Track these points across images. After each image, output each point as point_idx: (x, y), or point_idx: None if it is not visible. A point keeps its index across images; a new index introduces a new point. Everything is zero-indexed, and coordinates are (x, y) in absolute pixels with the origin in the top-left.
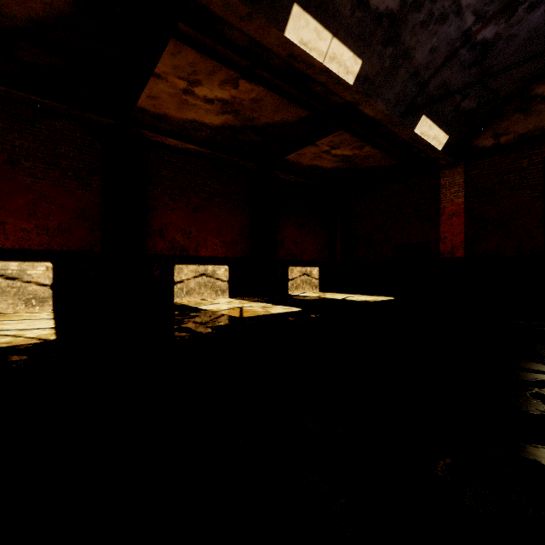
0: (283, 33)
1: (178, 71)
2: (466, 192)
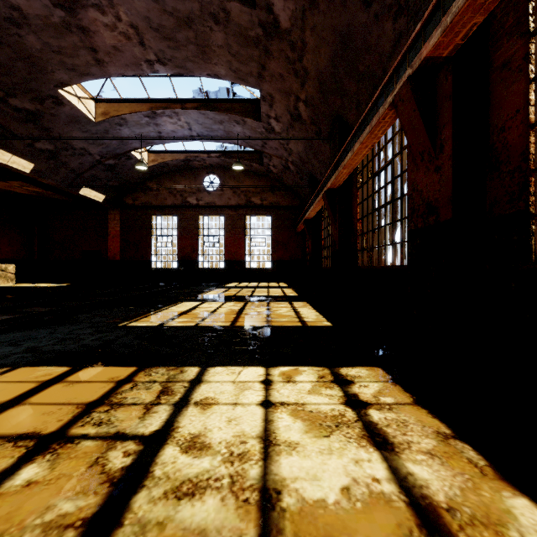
0: None
1: None
2: (121, 225)
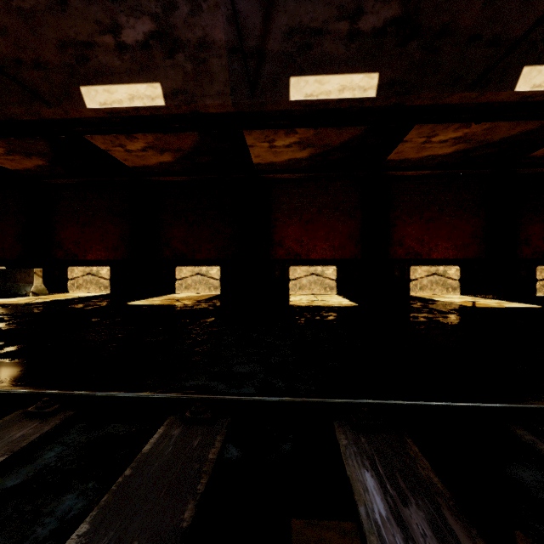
0: (513, 90)
1: (420, 135)
2: None
